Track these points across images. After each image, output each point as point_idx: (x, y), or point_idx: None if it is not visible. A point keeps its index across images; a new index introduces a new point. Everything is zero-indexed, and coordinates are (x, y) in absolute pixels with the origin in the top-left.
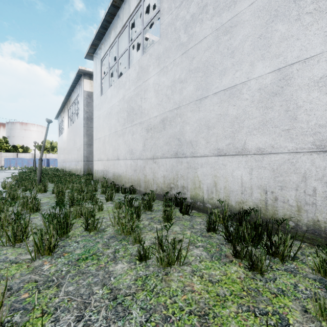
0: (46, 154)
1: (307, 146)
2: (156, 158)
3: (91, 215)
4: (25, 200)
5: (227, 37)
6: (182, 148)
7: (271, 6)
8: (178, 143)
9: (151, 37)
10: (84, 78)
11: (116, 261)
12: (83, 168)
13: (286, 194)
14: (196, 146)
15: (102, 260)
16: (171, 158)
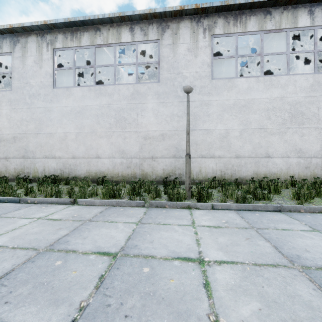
0: None
1: (71, 156)
2: (9, 158)
3: None
4: None
5: (49, 113)
6: (28, 154)
7: (62, 112)
8: (25, 151)
9: None
10: None
11: None
12: None
13: (66, 170)
14: (36, 153)
15: None
16: (20, 158)
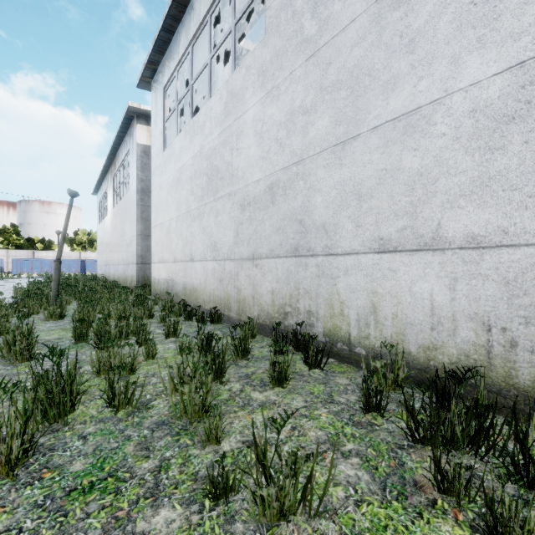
0: (81, 252)
1: None
2: (258, 258)
3: (129, 370)
4: (10, 337)
5: (399, 12)
6: (307, 238)
7: None
8: (299, 229)
9: (251, 47)
10: (137, 122)
11: (157, 498)
12: (135, 275)
13: None
14: (336, 234)
15: (125, 496)
16: (286, 257)
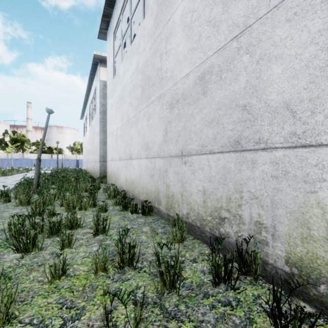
0: (77, 155)
1: None
2: (187, 155)
3: (3, 317)
4: None
5: None
6: (256, 127)
7: None
8: (241, 116)
9: None
10: (100, 66)
11: None
12: (99, 169)
13: None
14: (315, 113)
15: None
16: (222, 152)
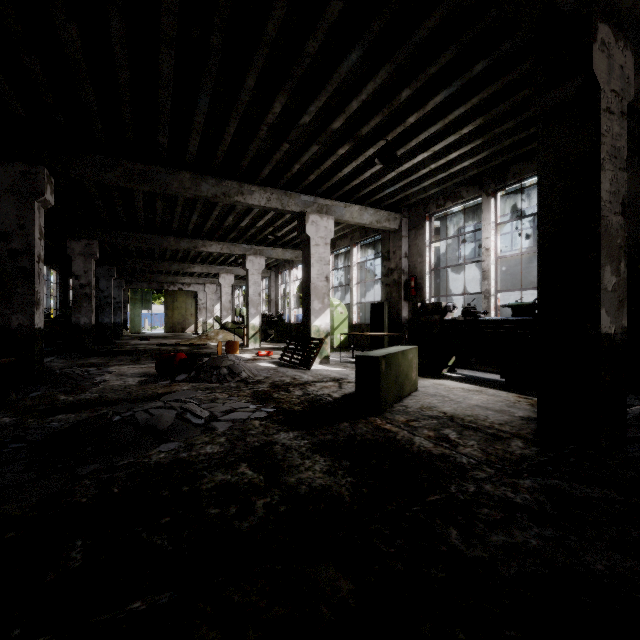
0: None
1: None
2: None
3: None
4: None
5: None
6: None
7: None
8: None
9: None
10: None
11: None
12: None
13: None
14: None
15: None
16: None
